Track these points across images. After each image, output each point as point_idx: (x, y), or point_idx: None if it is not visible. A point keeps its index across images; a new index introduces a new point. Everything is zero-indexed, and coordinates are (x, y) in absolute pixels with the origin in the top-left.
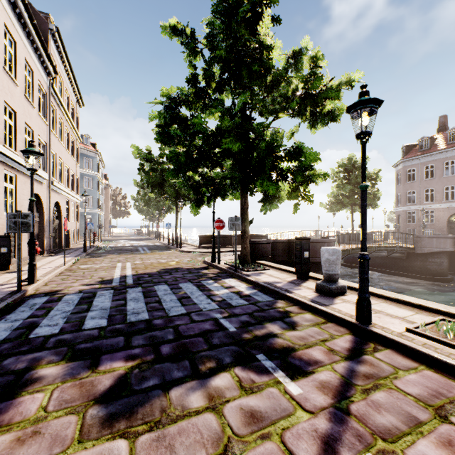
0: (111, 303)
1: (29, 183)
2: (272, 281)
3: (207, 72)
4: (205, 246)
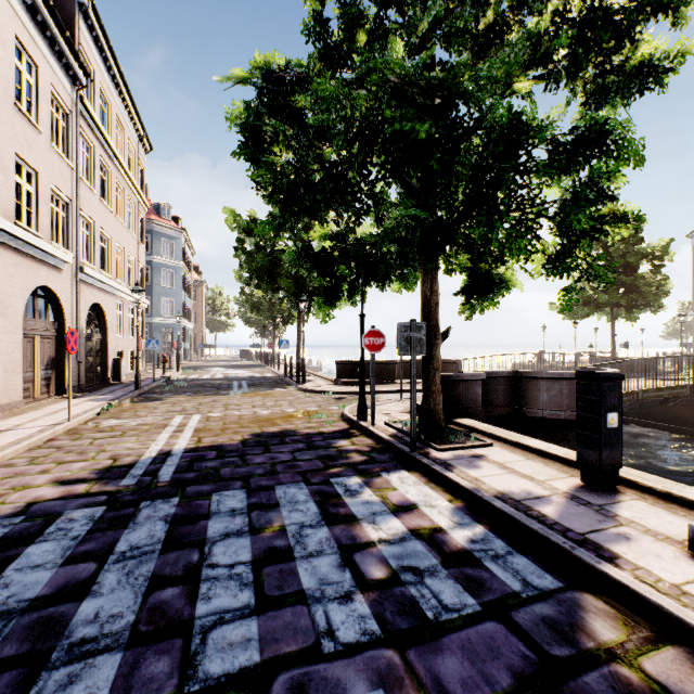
0: (55, 573)
1: (27, 266)
2: (519, 490)
3: (347, 10)
4: (346, 381)
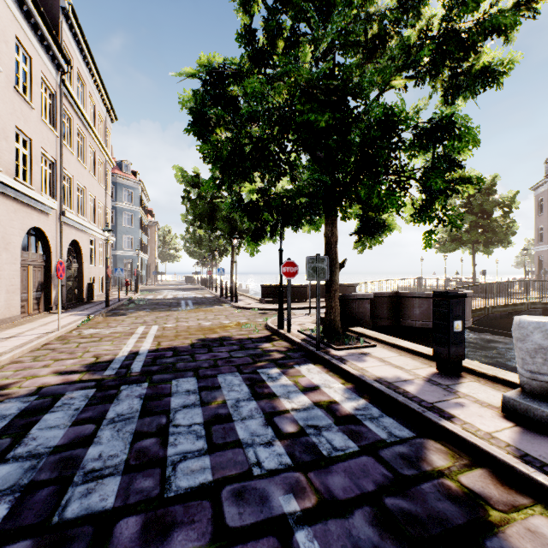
0: (67, 431)
1: (23, 211)
2: (392, 376)
3: (269, 23)
4: (269, 300)
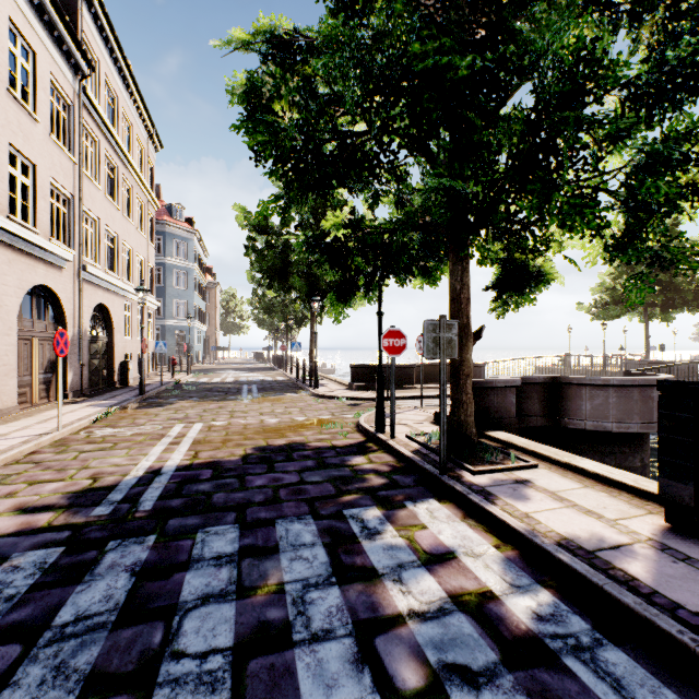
0: None
1: (22, 263)
2: (588, 535)
3: None
4: (361, 385)
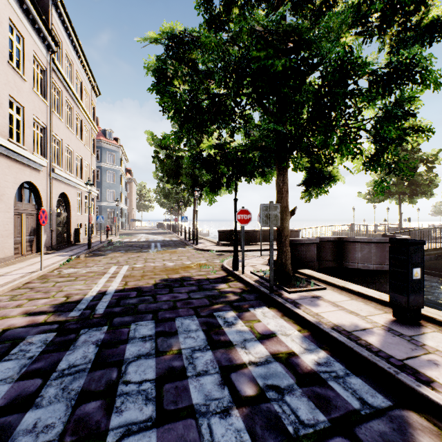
0: (10, 387)
1: (16, 168)
2: (349, 324)
3: None
4: (225, 243)
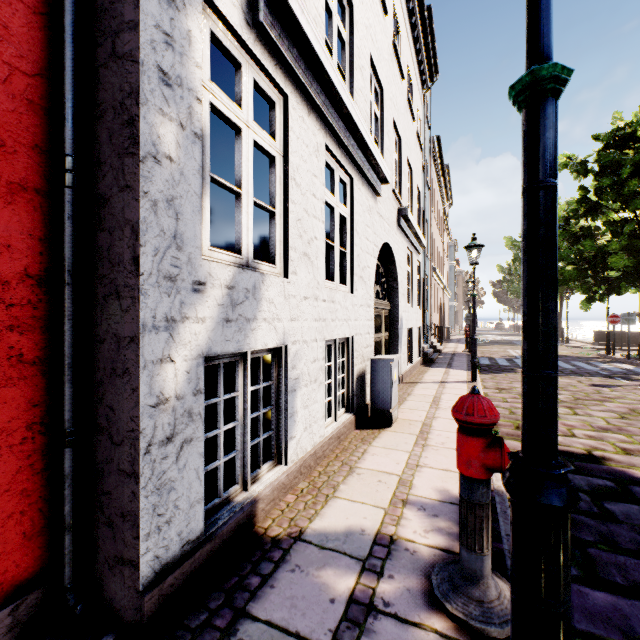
0: None
1: (439, 291)
2: None
3: (597, 189)
4: (601, 343)
